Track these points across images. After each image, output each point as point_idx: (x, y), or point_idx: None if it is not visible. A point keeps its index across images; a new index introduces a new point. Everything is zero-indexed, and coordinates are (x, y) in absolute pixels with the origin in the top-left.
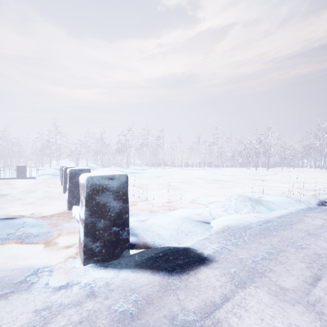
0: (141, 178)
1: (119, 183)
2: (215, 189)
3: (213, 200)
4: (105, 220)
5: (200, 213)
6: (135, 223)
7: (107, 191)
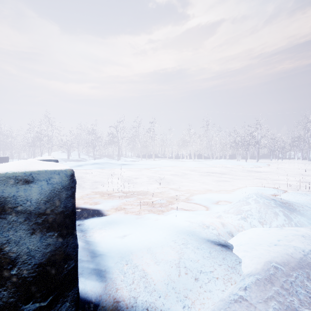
0: (130, 170)
1: (48, 191)
2: (212, 183)
3: (216, 198)
4: (2, 291)
5: (208, 225)
6: (110, 243)
7: (8, 214)
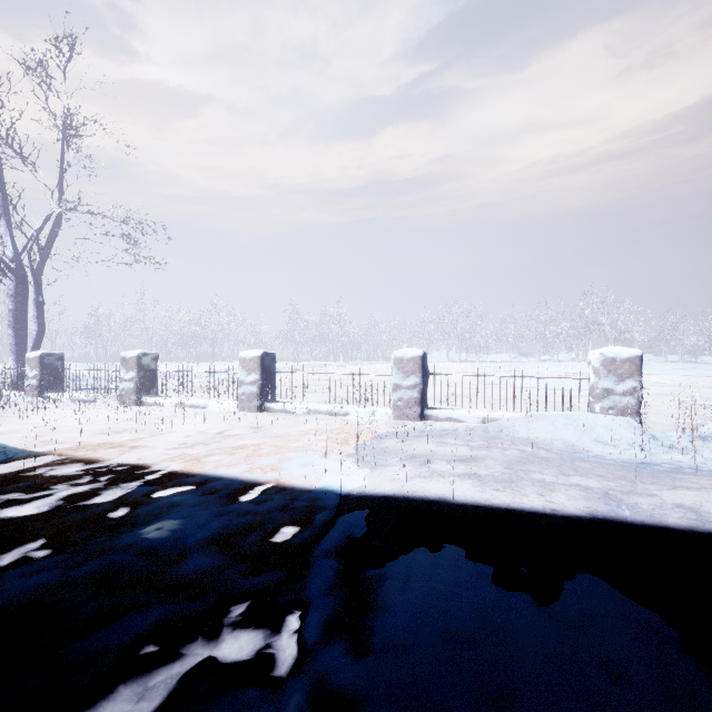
0: None
1: None
2: None
3: None
4: None
5: None
6: None
7: None
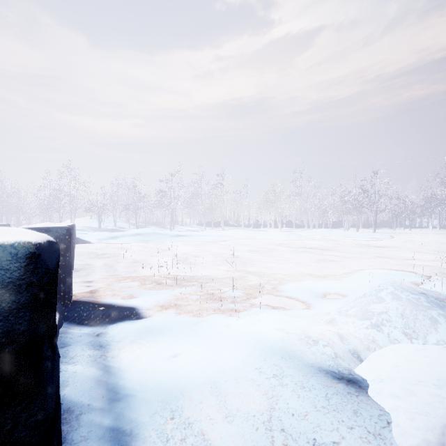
0: (189, 244)
1: None
2: (312, 264)
3: (322, 289)
4: None
5: (317, 340)
6: (147, 372)
7: None
